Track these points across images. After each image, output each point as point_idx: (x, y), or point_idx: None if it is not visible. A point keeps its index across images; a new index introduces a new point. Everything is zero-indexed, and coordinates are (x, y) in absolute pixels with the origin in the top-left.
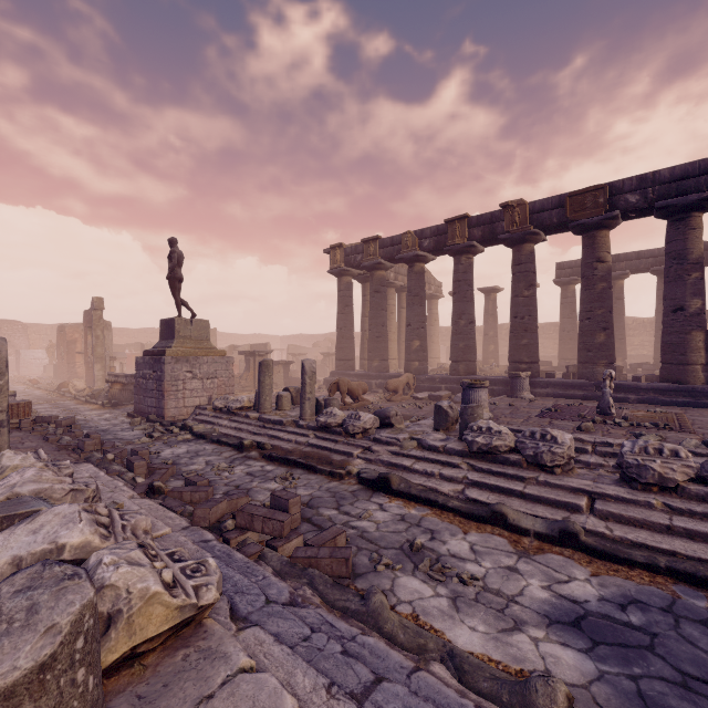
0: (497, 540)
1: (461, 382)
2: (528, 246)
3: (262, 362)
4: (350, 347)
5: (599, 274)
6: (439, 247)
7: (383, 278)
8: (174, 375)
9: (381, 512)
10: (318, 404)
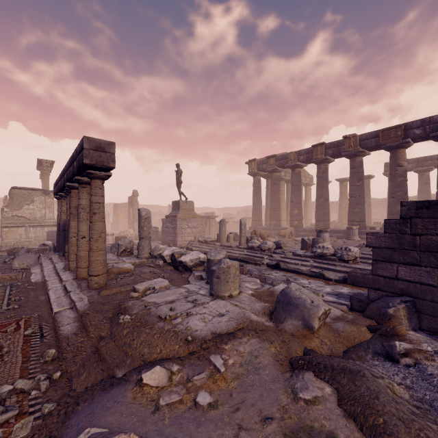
0: (319, 281)
1: (316, 229)
2: (358, 158)
3: (221, 220)
4: (259, 214)
5: (398, 173)
6: (309, 160)
7: (277, 176)
8: (180, 226)
9: (276, 274)
10: (247, 239)
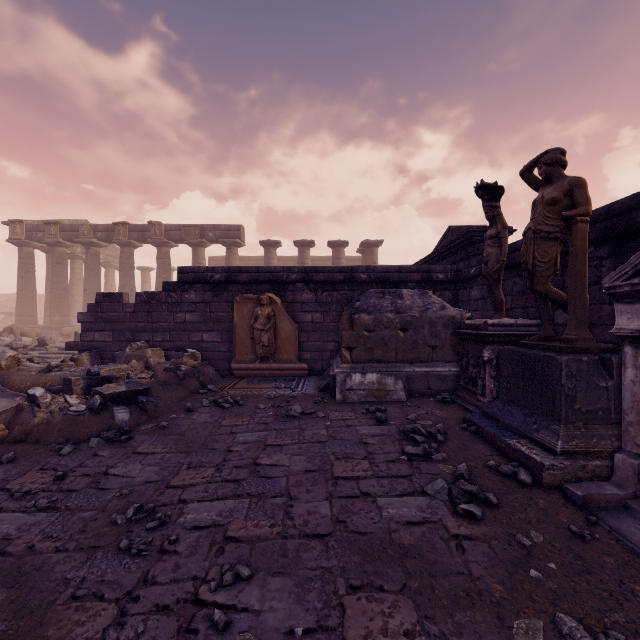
0: None
1: None
2: (165, 248)
3: None
4: (31, 306)
5: None
6: (109, 239)
7: (64, 253)
8: None
9: None
10: None
